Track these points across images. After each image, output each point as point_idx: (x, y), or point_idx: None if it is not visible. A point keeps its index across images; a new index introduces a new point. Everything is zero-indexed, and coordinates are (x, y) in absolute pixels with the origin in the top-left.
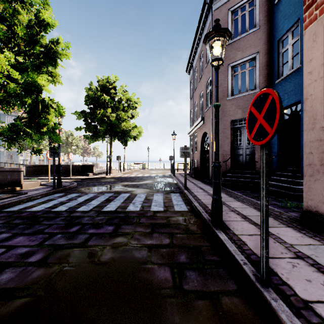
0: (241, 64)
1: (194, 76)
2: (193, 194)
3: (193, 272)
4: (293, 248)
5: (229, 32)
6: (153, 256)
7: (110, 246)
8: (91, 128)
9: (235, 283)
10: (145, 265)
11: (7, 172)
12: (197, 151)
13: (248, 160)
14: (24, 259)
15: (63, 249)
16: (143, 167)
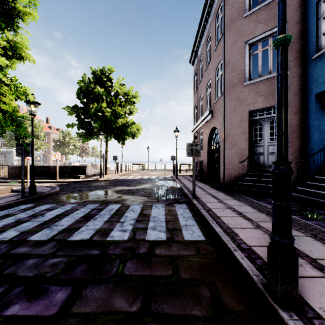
0: (262, 39)
1: (199, 65)
2: (205, 206)
3: None
4: None
5: None
6: None
7: None
8: (84, 125)
9: None
10: None
11: None
12: (203, 150)
13: (271, 160)
14: None
15: None
16: (142, 168)
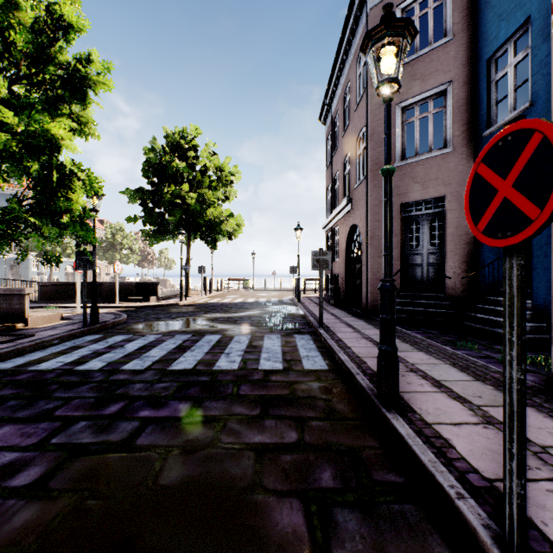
0: (420, 102)
1: (333, 126)
2: (335, 336)
3: (350, 514)
4: (549, 456)
5: (412, 28)
6: (265, 473)
7: (179, 448)
8: (154, 219)
9: (444, 542)
10: (249, 494)
11: (0, 296)
12: (339, 258)
13: (432, 275)
14: (3, 480)
15: (86, 455)
16: (244, 286)
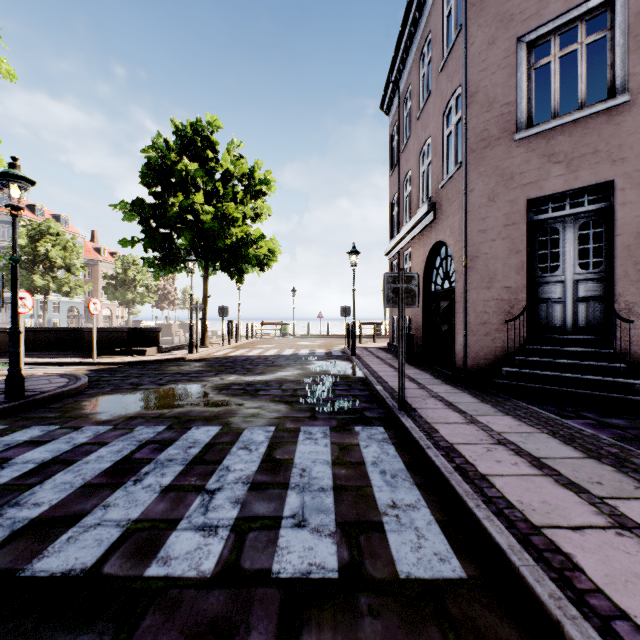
0: (562, 29)
1: (402, 111)
2: (437, 435)
3: None
4: None
5: None
6: None
7: None
8: (157, 242)
9: None
10: None
11: None
12: None
13: (582, 317)
14: None
15: None
16: (281, 331)
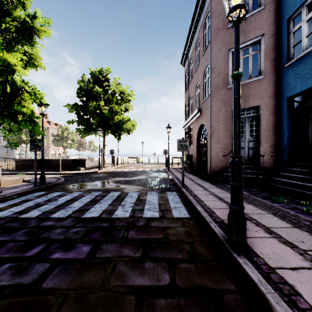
0: (244, 48)
1: (189, 67)
2: (192, 193)
3: None
4: None
5: None
6: None
7: (75, 291)
8: (83, 122)
9: None
10: None
11: None
12: (192, 144)
13: (251, 154)
14: None
15: None
16: (137, 161)
